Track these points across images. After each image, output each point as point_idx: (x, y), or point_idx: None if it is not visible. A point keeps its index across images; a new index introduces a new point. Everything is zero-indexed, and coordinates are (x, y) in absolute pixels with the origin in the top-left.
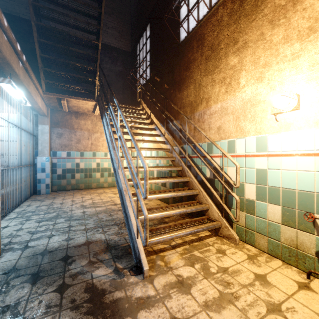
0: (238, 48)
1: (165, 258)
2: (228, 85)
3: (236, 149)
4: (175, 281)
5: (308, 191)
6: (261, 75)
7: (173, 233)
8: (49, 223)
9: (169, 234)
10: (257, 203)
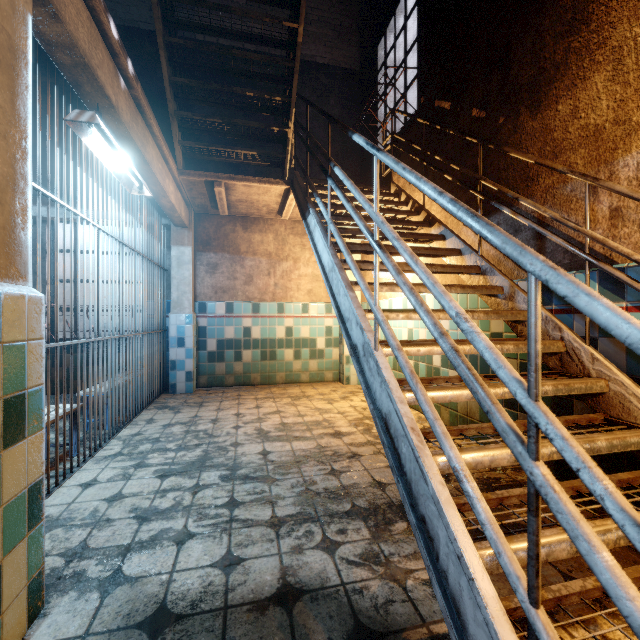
0: None
1: None
2: None
3: None
4: None
5: None
6: None
7: None
8: (183, 482)
9: None
10: None
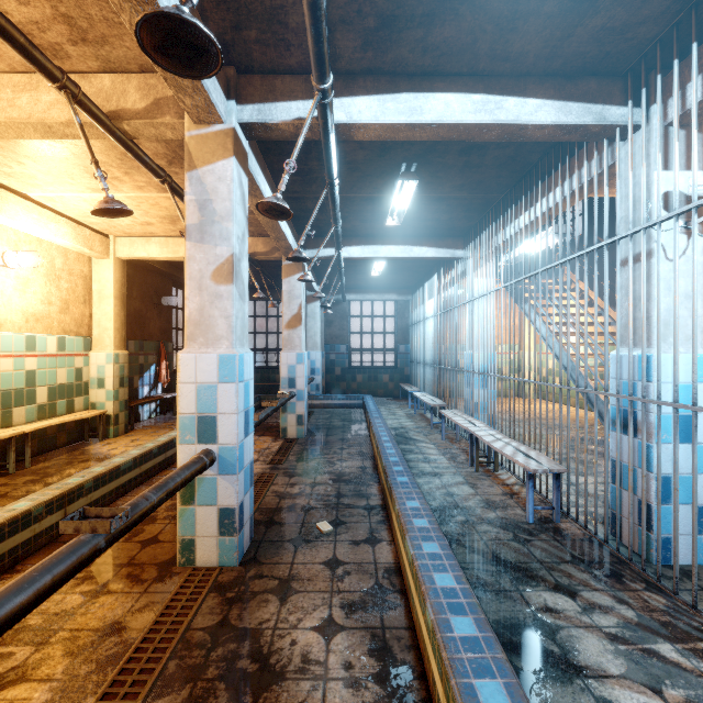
0: None
1: None
2: None
3: None
4: None
5: None
6: None
7: None
8: None
9: None
10: None
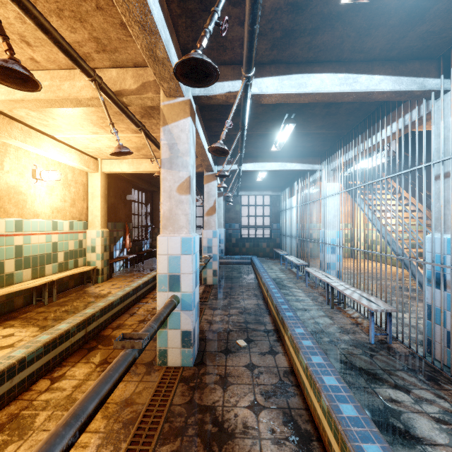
0: None
1: None
2: None
3: None
4: None
5: None
6: None
7: None
8: None
9: None
10: None
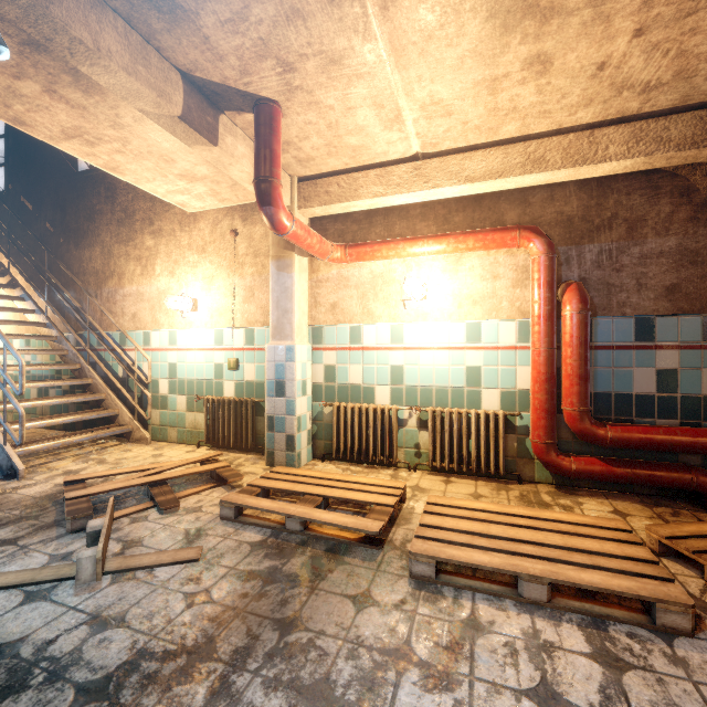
0: (154, 231)
1: (49, 467)
2: (145, 267)
3: (152, 342)
4: (62, 473)
5: (202, 379)
6: (173, 270)
7: (60, 439)
8: None
9: (55, 441)
10: (170, 397)
